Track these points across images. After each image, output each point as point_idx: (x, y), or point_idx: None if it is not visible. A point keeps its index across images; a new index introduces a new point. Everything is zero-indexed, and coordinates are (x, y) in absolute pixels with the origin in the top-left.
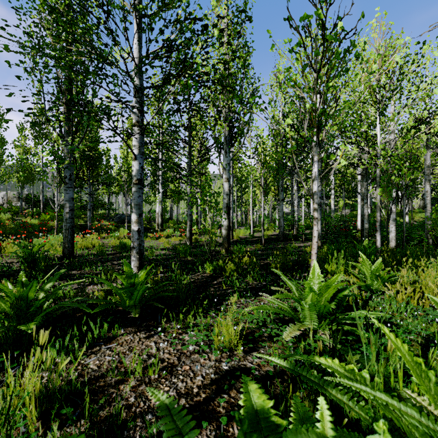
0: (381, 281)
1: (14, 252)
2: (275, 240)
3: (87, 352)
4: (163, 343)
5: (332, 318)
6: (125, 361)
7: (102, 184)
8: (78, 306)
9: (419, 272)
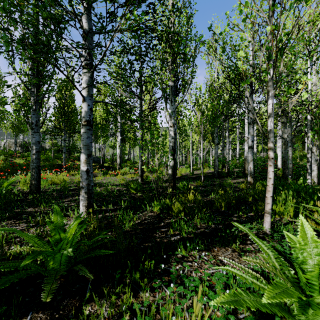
0: None
1: None
2: (211, 177)
3: None
4: None
5: None
6: None
7: (73, 132)
8: None
9: None
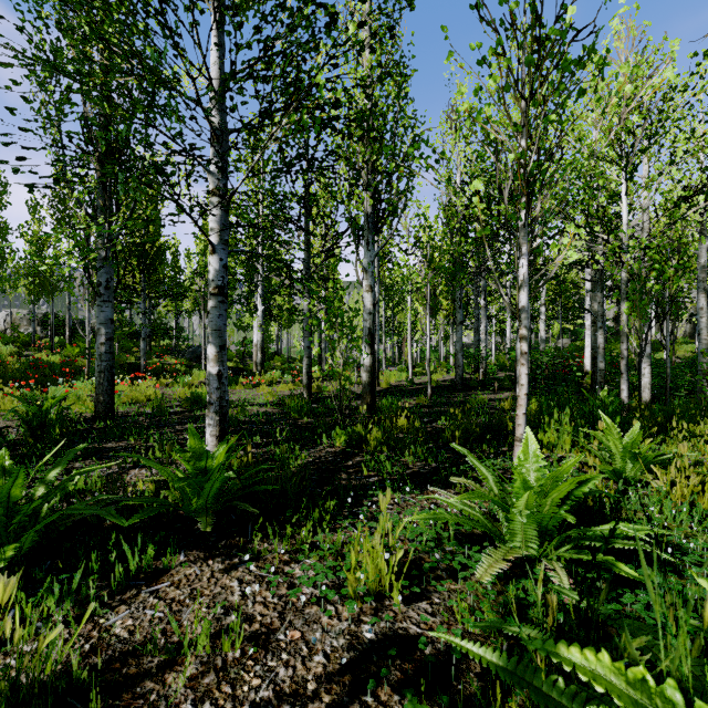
0: (641, 464)
1: (11, 411)
2: (449, 389)
3: (113, 601)
4: (254, 581)
5: (564, 536)
6: (182, 619)
7: (164, 297)
8: (100, 514)
9: (701, 445)
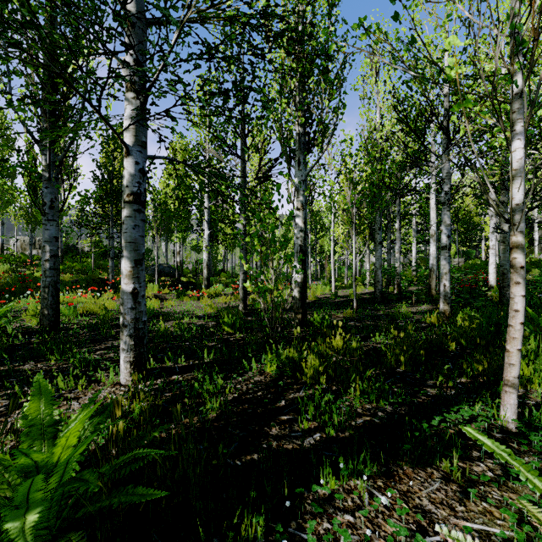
0: None
1: None
2: (370, 302)
3: None
4: None
5: None
6: None
7: None
8: None
9: None
